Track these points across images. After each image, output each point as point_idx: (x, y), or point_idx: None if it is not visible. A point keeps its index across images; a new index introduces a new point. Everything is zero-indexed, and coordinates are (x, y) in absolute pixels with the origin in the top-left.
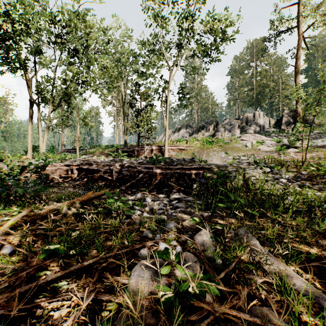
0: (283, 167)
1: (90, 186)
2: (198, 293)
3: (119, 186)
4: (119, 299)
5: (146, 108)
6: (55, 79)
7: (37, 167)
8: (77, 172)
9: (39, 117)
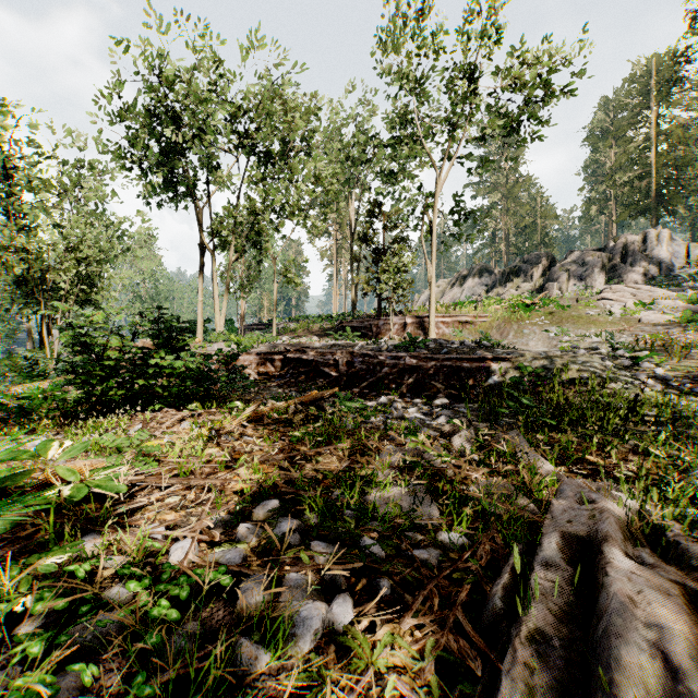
0: (674, 359)
1: (306, 385)
2: (435, 454)
3: (350, 387)
4: (370, 466)
5: (394, 245)
6: (239, 207)
7: (229, 356)
8: (280, 364)
9: (215, 274)
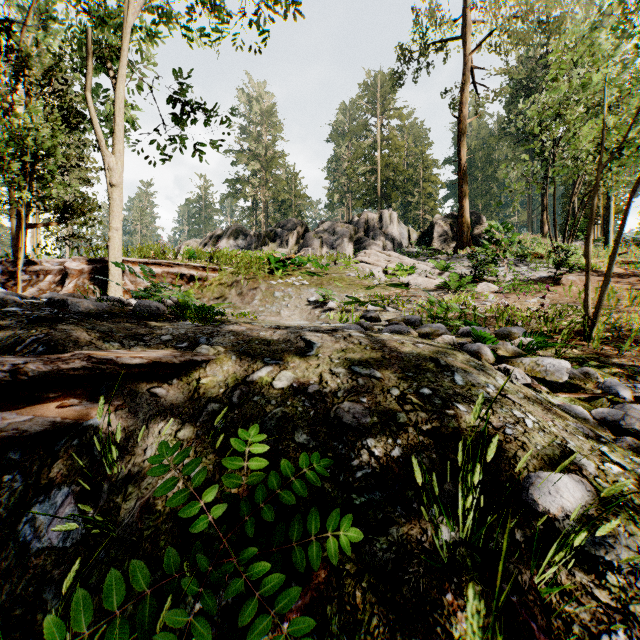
0: None
1: None
2: None
3: None
4: None
5: None
6: None
7: None
8: None
9: None
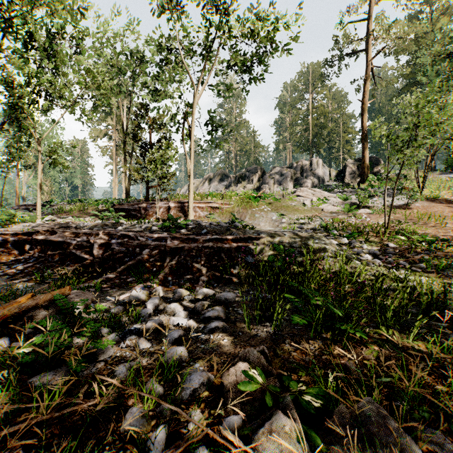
0: (360, 236)
1: (47, 273)
2: None
3: (105, 271)
4: None
5: (160, 142)
6: None
7: None
8: (28, 246)
9: None
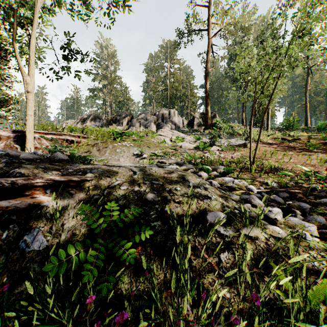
0: None
1: None
2: None
3: None
4: None
5: None
6: None
7: None
8: None
9: None
